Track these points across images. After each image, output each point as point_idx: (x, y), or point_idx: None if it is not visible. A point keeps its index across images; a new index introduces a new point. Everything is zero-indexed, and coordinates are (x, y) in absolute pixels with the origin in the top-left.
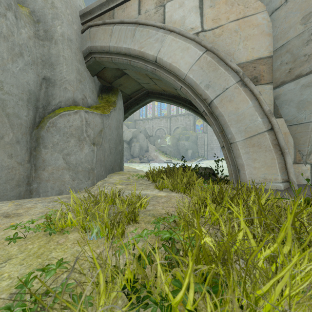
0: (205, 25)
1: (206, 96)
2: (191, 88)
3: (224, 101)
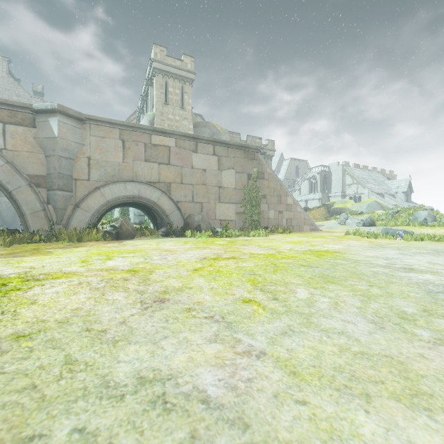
0: (7, 146)
1: (8, 188)
2: None
3: (19, 193)
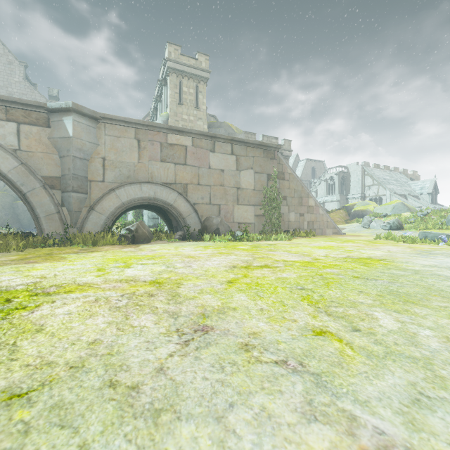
0: (22, 147)
1: (22, 190)
2: (11, 183)
3: (33, 195)
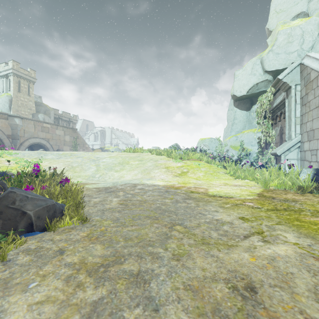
0: (0, 125)
1: (1, 138)
2: None
3: (4, 140)
